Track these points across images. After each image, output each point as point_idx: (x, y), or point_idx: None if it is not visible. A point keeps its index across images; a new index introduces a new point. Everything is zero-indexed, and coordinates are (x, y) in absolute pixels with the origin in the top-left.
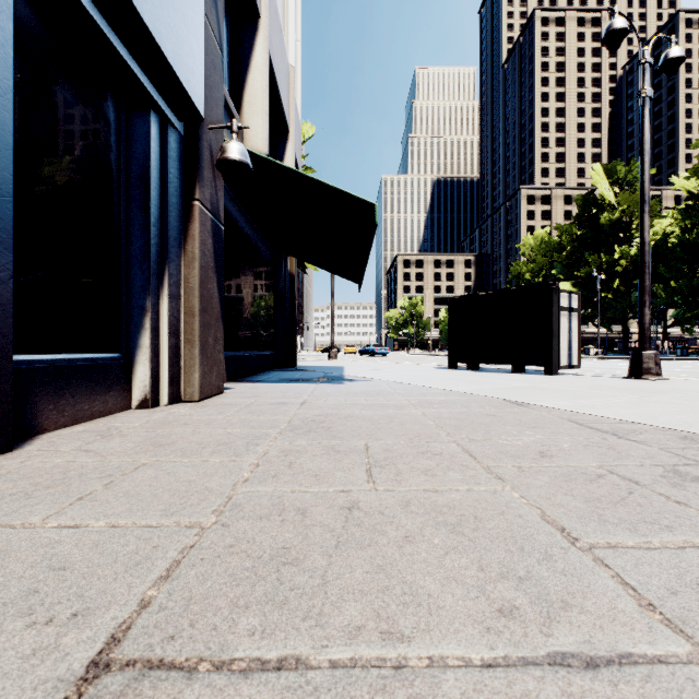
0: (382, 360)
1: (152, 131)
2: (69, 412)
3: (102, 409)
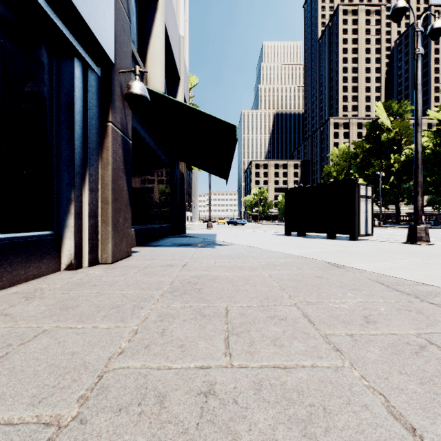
0: (242, 228)
1: (76, 72)
2: (7, 277)
3: (36, 272)
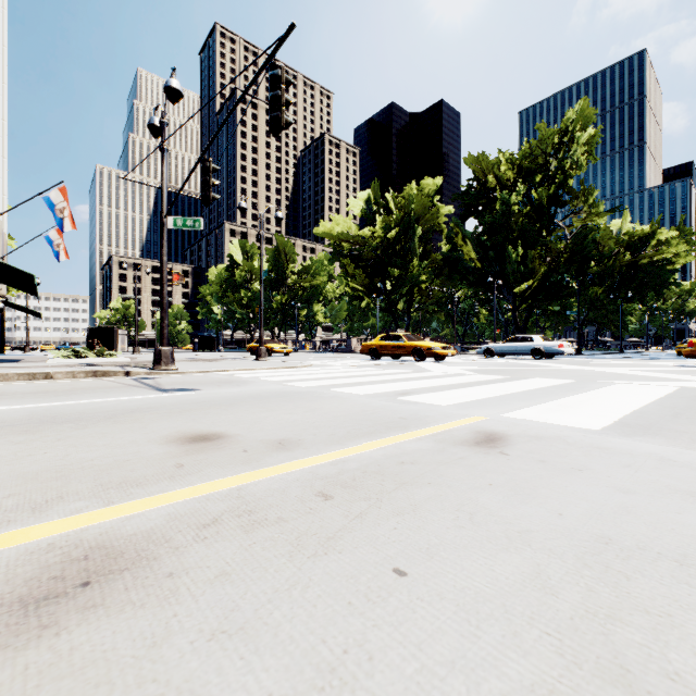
0: None
1: None
2: None
3: None
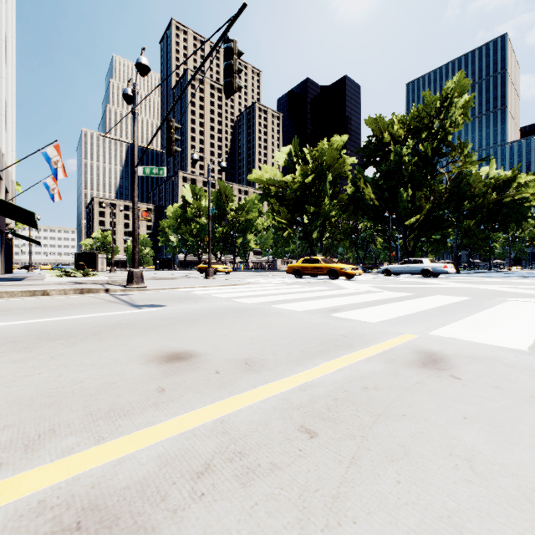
0: None
1: None
2: None
3: None
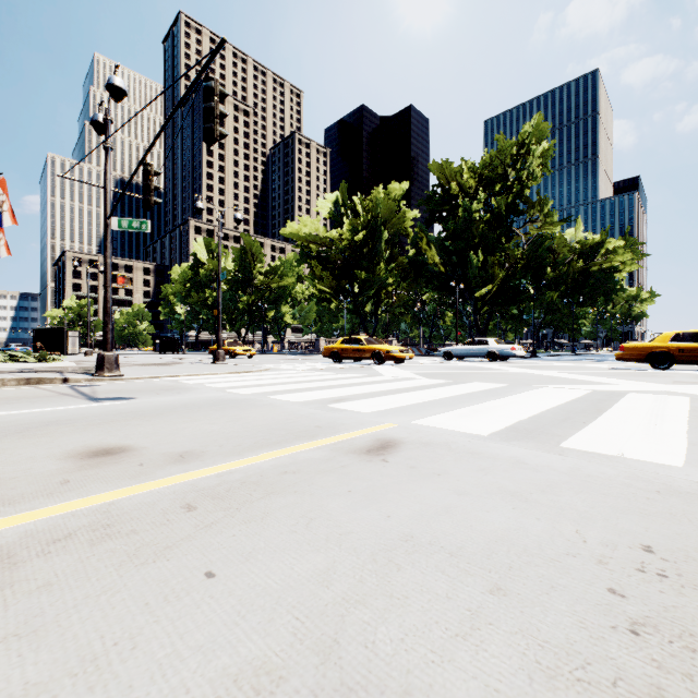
0: None
1: None
2: None
3: None
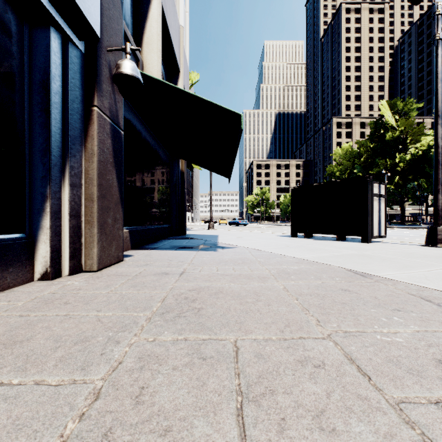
0: (244, 229)
1: (52, 45)
2: None
3: None
